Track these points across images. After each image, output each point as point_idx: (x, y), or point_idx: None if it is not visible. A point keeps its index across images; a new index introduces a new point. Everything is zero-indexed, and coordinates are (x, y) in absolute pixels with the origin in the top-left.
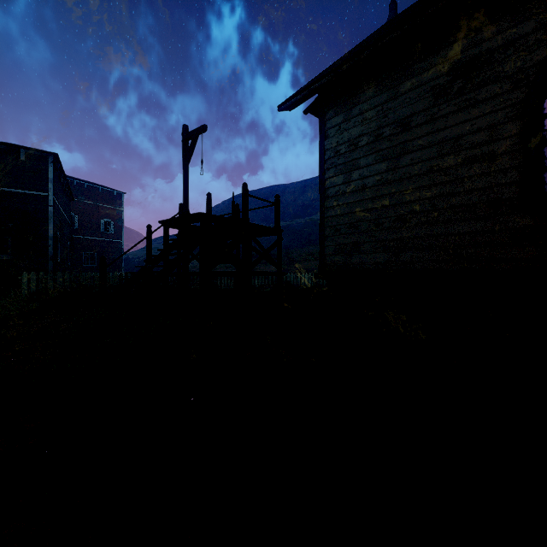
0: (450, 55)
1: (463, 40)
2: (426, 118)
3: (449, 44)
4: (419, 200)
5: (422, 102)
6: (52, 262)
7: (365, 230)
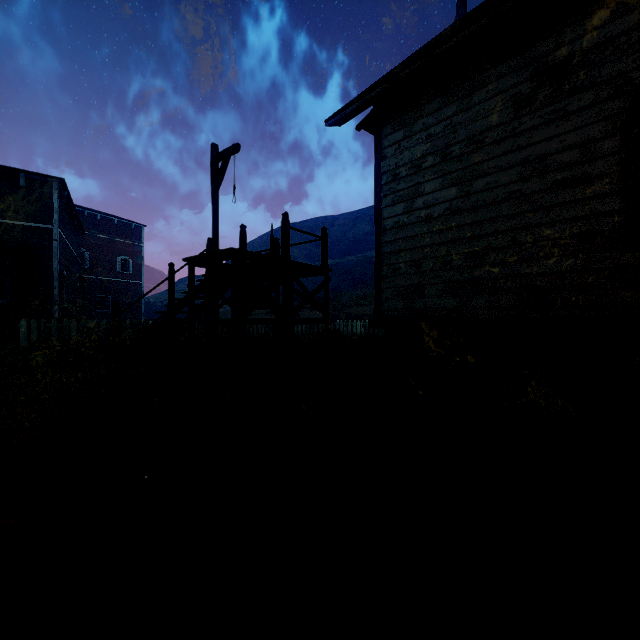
0: (534, 56)
1: (550, 38)
2: (504, 133)
3: (533, 43)
4: (495, 233)
5: (500, 115)
6: (58, 307)
7: (430, 269)
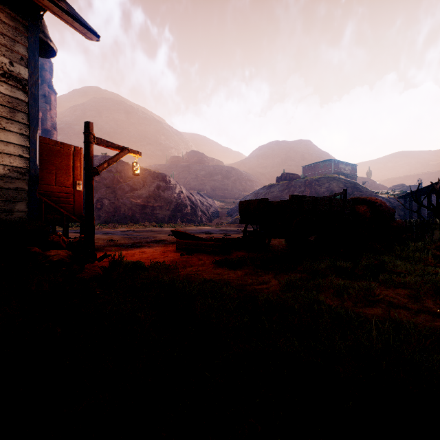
0: None
1: None
2: None
3: None
4: None
5: None
6: None
7: None
